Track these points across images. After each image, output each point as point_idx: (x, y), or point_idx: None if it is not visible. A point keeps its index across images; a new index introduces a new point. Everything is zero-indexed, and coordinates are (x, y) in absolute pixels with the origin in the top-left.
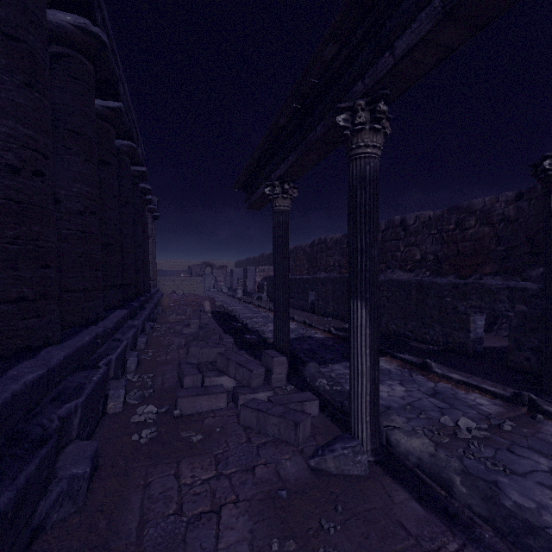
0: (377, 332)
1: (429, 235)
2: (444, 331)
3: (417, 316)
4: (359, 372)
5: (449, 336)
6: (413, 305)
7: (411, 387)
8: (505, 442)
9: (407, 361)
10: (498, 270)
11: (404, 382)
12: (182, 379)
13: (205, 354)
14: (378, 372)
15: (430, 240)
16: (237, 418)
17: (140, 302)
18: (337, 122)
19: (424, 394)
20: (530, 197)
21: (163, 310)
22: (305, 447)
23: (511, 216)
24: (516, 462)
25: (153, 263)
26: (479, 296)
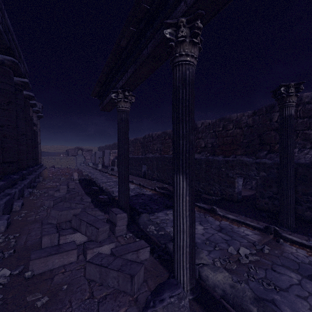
0: (194, 198)
1: (209, 133)
2: (221, 188)
3: (205, 179)
4: (181, 230)
5: (224, 191)
6: (203, 173)
7: (207, 226)
8: (269, 263)
9: (202, 208)
10: (244, 152)
11: (202, 222)
12: (41, 238)
13: (64, 215)
14: (194, 228)
15: (209, 136)
16: (84, 271)
17: (20, 174)
18: (165, 34)
19: (215, 230)
20: (260, 114)
21: (44, 179)
22: (139, 294)
23: (250, 123)
24: (279, 279)
25: (37, 147)
26: (240, 167)
